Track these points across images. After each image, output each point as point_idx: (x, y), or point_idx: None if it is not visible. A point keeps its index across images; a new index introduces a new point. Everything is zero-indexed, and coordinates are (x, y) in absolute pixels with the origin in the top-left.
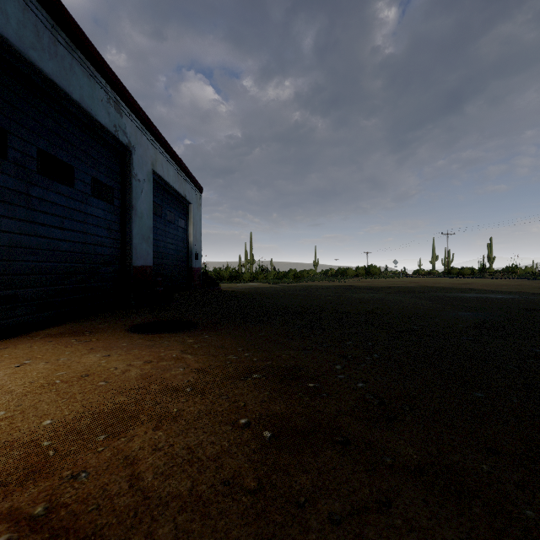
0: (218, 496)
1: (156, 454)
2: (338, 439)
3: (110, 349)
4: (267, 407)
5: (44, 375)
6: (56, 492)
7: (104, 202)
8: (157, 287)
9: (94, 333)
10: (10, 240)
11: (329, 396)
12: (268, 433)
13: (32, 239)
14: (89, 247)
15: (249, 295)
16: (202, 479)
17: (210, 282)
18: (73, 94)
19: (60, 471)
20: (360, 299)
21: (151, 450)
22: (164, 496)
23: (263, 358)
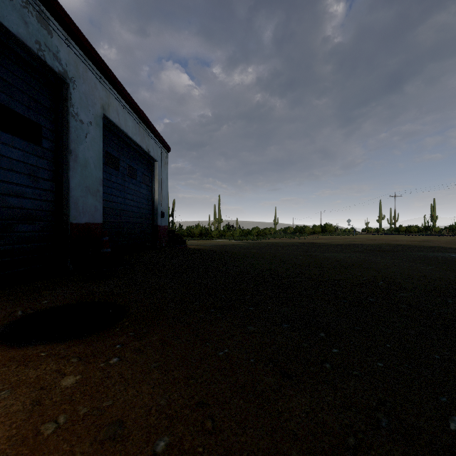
0: None
1: None
2: None
3: None
4: None
5: None
6: None
7: (23, 140)
8: (102, 248)
9: None
10: None
11: None
12: None
13: None
14: None
15: (214, 255)
16: None
17: (177, 240)
18: None
19: None
20: (338, 260)
21: None
22: None
23: None
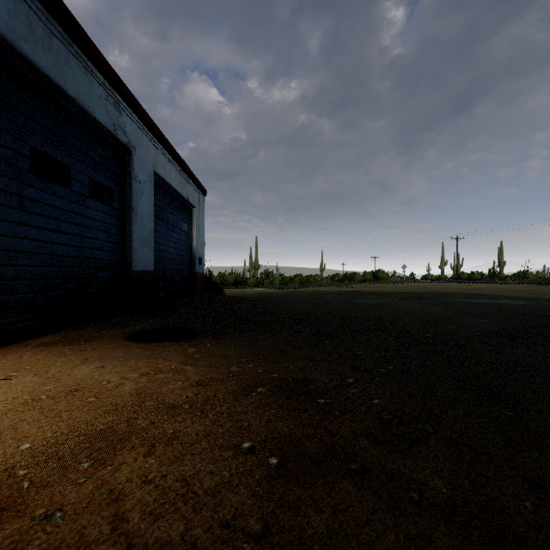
0: (216, 543)
1: (145, 487)
2: (355, 467)
3: (105, 360)
4: (273, 427)
5: (29, 390)
6: (24, 538)
7: (102, 204)
8: (158, 292)
9: (90, 342)
10: (1, 243)
11: (342, 415)
12: (275, 459)
13: (25, 242)
14: (86, 251)
15: (254, 301)
16: (198, 520)
17: (214, 287)
18: (69, 90)
19: (32, 509)
20: (369, 305)
21: (140, 483)
22: (152, 544)
23: (269, 369)
